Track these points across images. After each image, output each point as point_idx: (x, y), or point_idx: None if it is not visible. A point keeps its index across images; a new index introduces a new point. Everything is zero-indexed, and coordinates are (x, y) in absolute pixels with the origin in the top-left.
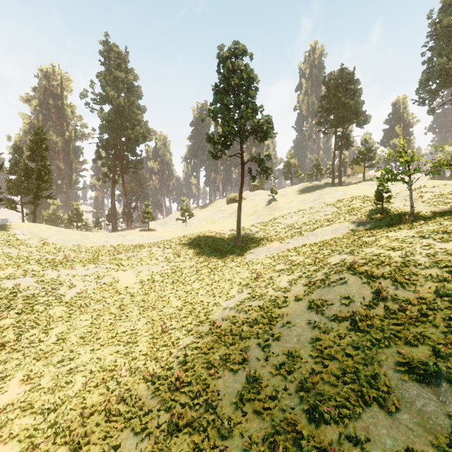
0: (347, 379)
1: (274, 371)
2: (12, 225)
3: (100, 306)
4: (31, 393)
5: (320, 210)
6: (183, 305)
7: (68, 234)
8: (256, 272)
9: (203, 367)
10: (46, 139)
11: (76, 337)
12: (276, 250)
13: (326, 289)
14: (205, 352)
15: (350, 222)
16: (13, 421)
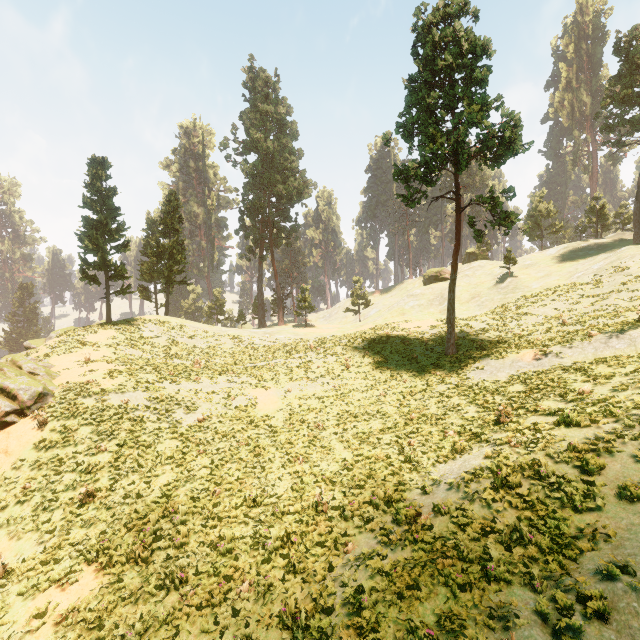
0: None
1: None
2: (140, 319)
3: (226, 446)
4: (106, 595)
5: (621, 289)
6: (354, 459)
7: (203, 330)
8: (495, 408)
9: (399, 636)
10: (179, 207)
11: (186, 497)
12: (532, 366)
13: None
14: (402, 591)
15: None
16: None
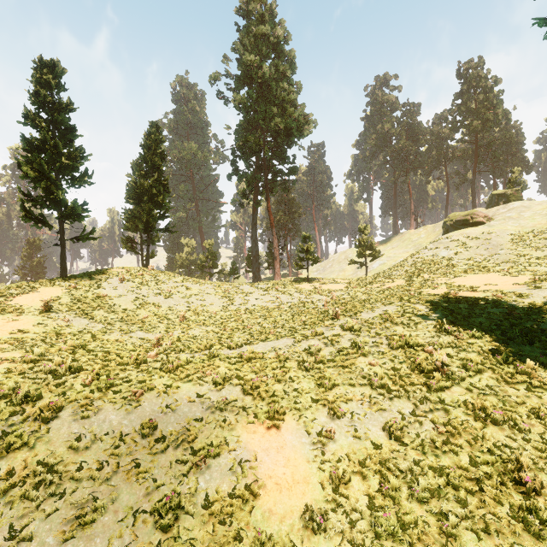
0: None
1: None
2: (106, 272)
3: None
4: None
5: None
6: None
7: (185, 286)
8: None
9: None
10: (162, 142)
11: None
12: None
13: None
14: None
15: None
16: None
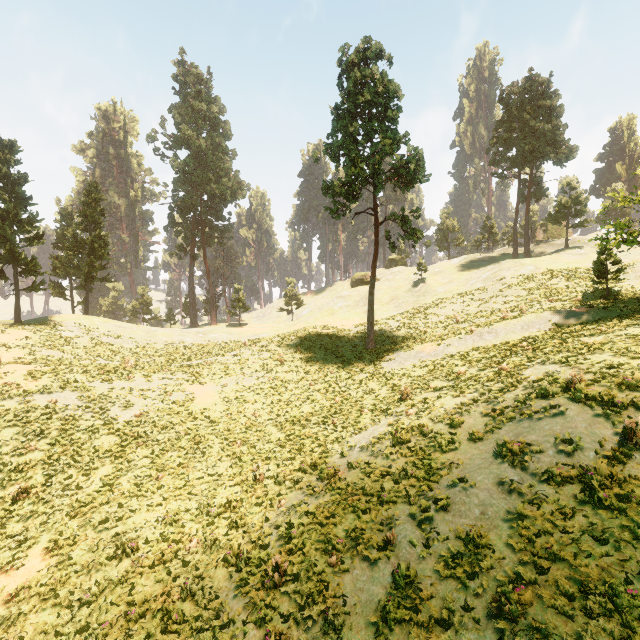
0: (592, 606)
1: (442, 570)
2: (56, 318)
3: (166, 437)
4: (57, 571)
5: (498, 295)
6: (287, 439)
7: (130, 330)
8: (400, 390)
9: (319, 549)
10: (101, 199)
11: (129, 484)
12: (430, 356)
13: (526, 423)
14: (322, 521)
15: (553, 312)
16: (27, 616)
